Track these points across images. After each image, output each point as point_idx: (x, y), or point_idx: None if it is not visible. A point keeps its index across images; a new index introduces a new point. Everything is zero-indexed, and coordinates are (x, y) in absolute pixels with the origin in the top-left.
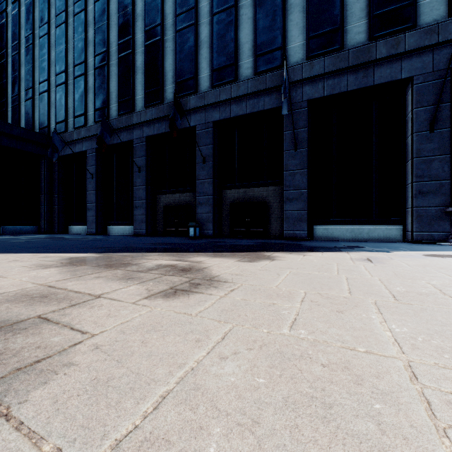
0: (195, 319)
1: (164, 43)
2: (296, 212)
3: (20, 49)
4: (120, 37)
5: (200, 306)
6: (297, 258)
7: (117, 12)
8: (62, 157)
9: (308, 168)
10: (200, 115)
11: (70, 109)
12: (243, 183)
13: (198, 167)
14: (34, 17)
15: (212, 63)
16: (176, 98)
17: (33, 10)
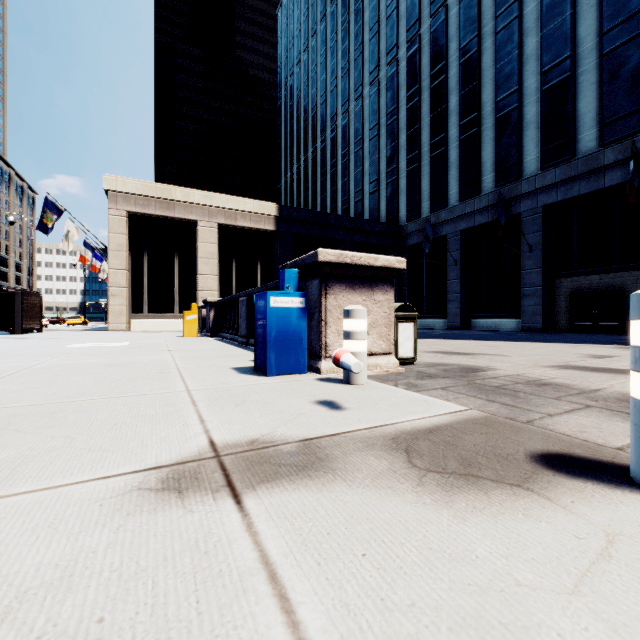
0: None
1: (575, 78)
2: None
3: (363, 143)
4: (499, 93)
5: None
6: None
7: (493, 64)
8: (412, 245)
9: None
10: None
11: (425, 193)
12: None
13: None
14: (379, 106)
15: None
16: (632, 151)
17: (378, 100)
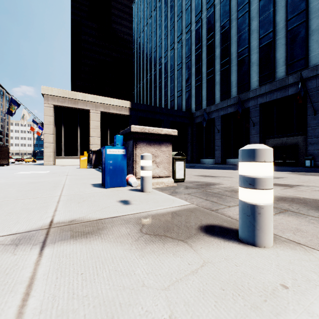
0: None
1: (275, 42)
2: None
3: (174, 72)
4: (239, 48)
5: None
6: None
7: (236, 34)
8: (198, 122)
9: None
10: (311, 82)
11: (204, 96)
12: None
13: (309, 118)
14: (182, 54)
15: None
16: (300, 78)
17: (181, 50)
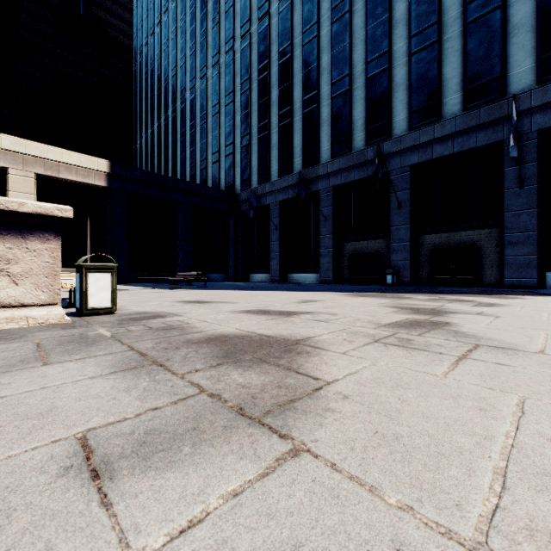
0: (522, 311)
1: (352, 92)
2: (521, 258)
3: (207, 118)
4: (305, 94)
5: (515, 309)
6: (547, 298)
7: (301, 70)
8: (245, 211)
9: (539, 207)
10: (395, 160)
11: (254, 167)
12: (446, 228)
13: (392, 213)
14: (220, 88)
15: (410, 105)
16: (378, 151)
17: (219, 82)
